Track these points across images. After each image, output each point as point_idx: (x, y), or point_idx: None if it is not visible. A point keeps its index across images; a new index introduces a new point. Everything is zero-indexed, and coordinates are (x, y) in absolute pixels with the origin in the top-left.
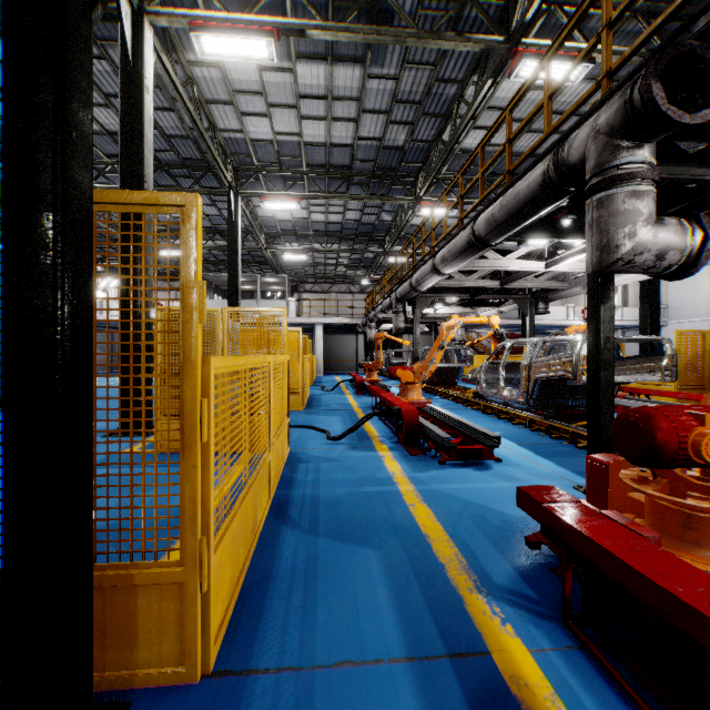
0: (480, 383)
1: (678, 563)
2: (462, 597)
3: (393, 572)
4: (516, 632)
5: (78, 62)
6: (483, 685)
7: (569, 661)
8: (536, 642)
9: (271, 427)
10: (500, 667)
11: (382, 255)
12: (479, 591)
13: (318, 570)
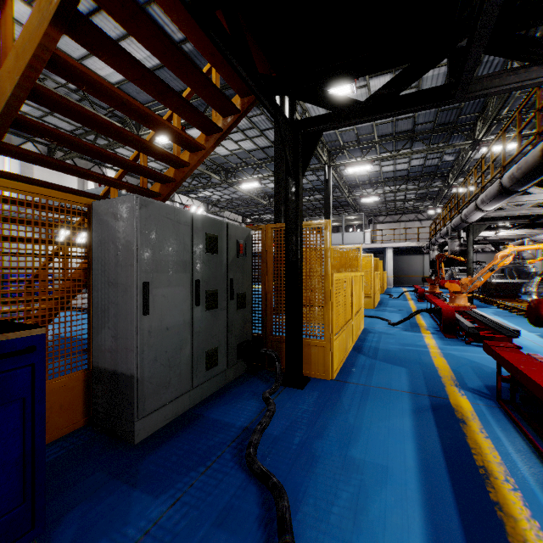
0: (530, 295)
1: (537, 364)
2: (445, 386)
3: (412, 374)
4: (467, 398)
5: (300, 192)
6: (440, 403)
7: (489, 408)
8: (475, 402)
9: (353, 308)
10: (451, 402)
11: (445, 188)
12: (456, 386)
13: (375, 367)
